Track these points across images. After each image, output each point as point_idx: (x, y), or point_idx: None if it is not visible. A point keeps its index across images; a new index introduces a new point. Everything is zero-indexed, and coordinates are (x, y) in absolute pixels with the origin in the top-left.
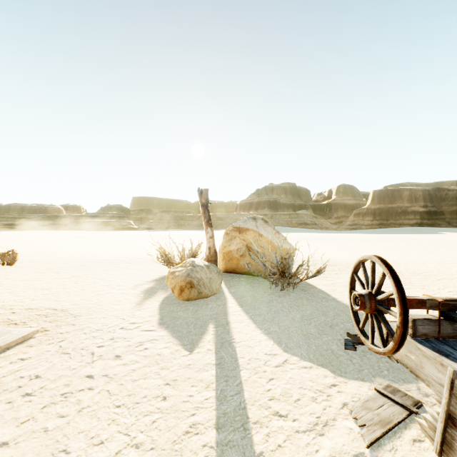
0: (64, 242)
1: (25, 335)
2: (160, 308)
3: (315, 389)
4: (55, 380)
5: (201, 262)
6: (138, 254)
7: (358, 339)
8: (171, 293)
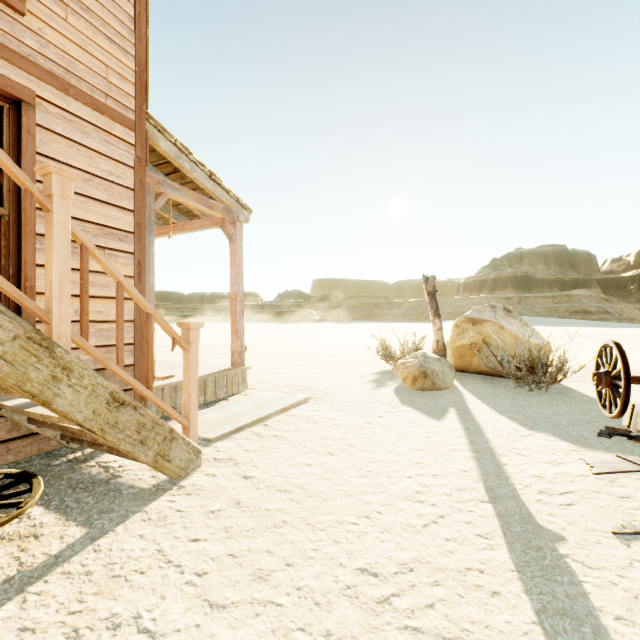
0: (254, 335)
1: (305, 398)
2: (395, 393)
3: (555, 450)
4: (346, 421)
5: (431, 354)
6: (342, 349)
7: (616, 430)
8: (399, 384)
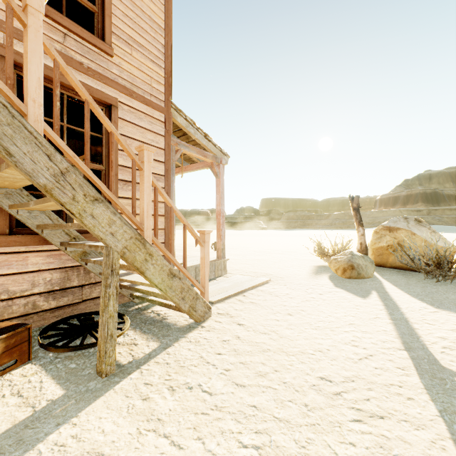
0: None
1: (267, 280)
2: (330, 280)
3: None
4: (297, 296)
5: (356, 253)
6: (286, 249)
7: None
8: (332, 273)
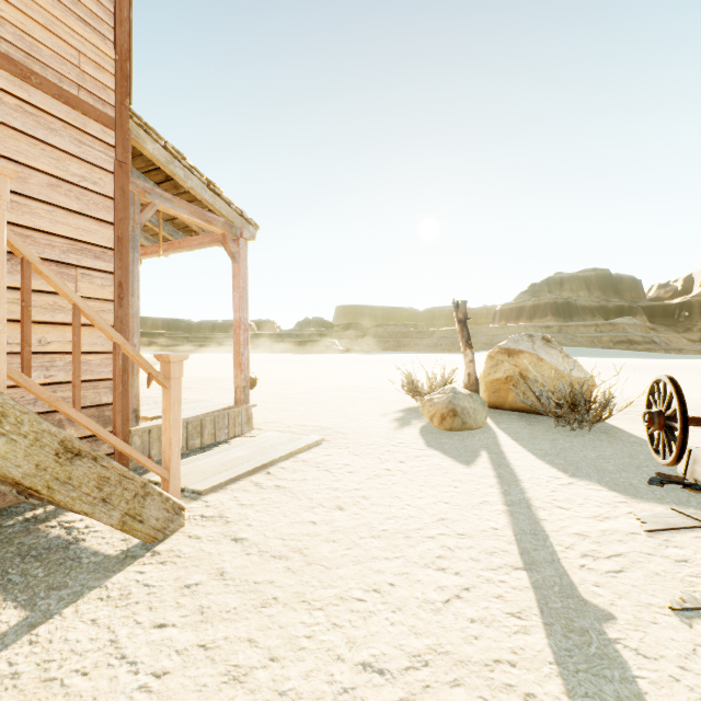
0: (269, 367)
1: (317, 441)
2: (421, 434)
3: (601, 501)
4: (362, 468)
5: (462, 389)
6: (365, 383)
7: (669, 477)
8: (426, 423)
